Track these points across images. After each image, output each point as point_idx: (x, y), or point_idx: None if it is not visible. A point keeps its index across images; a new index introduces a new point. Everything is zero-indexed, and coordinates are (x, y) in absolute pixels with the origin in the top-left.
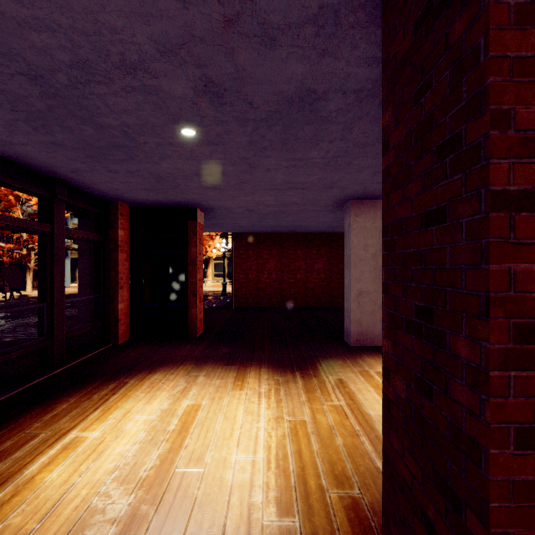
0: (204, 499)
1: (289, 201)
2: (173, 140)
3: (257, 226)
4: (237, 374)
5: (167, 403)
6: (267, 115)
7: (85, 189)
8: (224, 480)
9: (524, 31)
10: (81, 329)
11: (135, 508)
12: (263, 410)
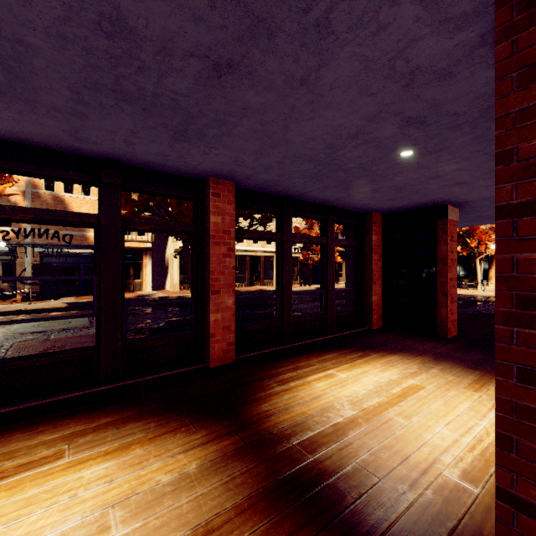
0: (400, 436)
1: None
2: (398, 161)
3: None
4: (478, 379)
5: (396, 376)
6: (480, 113)
7: (347, 208)
8: (422, 436)
9: (526, 89)
10: (345, 311)
11: (355, 418)
12: (492, 415)
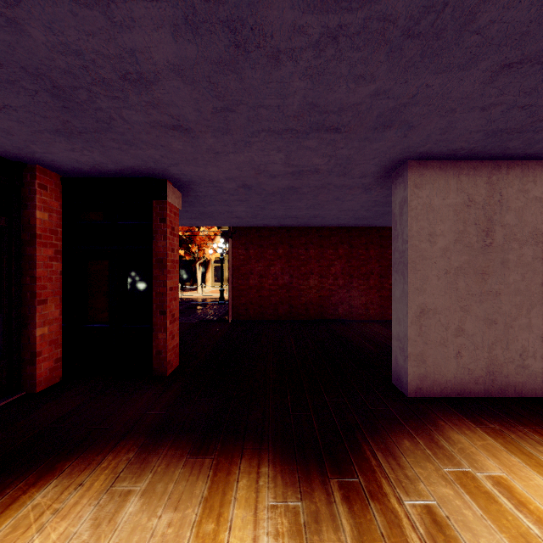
0: None
1: (307, 164)
2: None
3: (258, 217)
4: (211, 489)
5: None
6: None
7: None
8: None
9: None
10: None
11: None
12: None
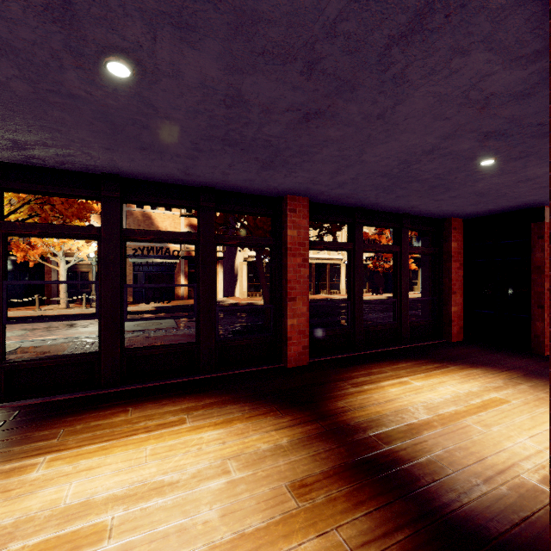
0: (477, 441)
1: None
2: (478, 169)
3: None
4: None
5: (476, 389)
6: None
7: (422, 215)
8: (501, 443)
9: None
10: (420, 322)
11: (430, 421)
12: None
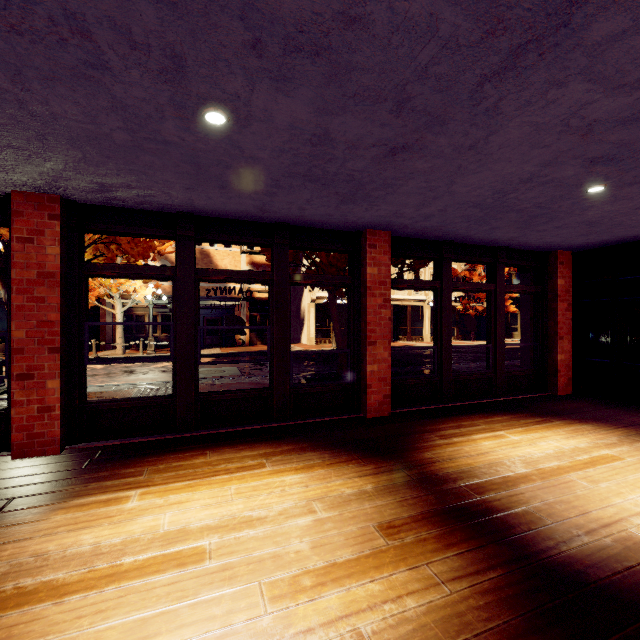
0: (582, 496)
1: None
2: (586, 197)
3: None
4: None
5: (584, 445)
6: None
7: (522, 248)
8: (609, 499)
9: None
10: (519, 371)
11: (528, 475)
12: None
